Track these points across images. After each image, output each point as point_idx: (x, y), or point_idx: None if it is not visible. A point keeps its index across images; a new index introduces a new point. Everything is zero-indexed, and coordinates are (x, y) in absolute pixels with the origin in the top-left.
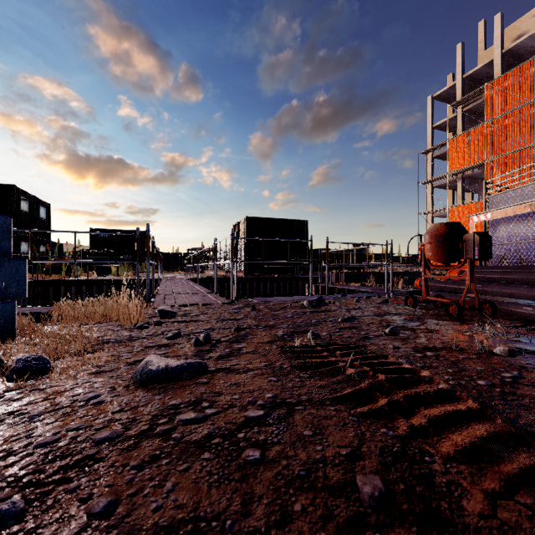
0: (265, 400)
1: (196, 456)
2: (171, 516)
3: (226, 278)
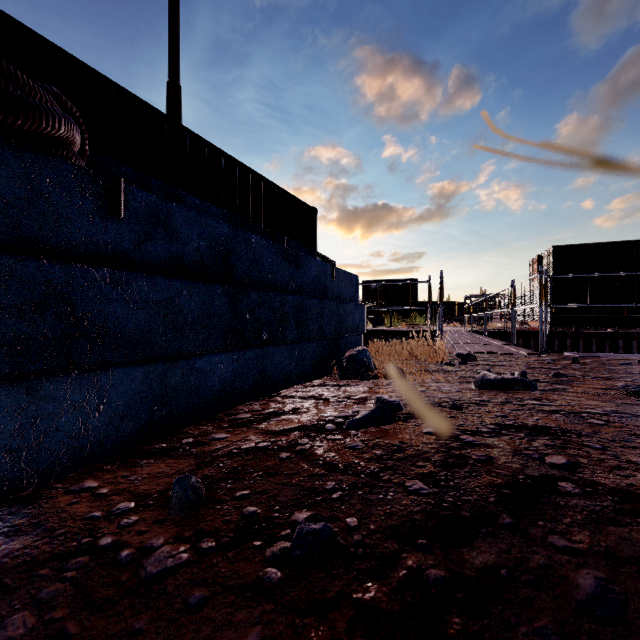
0: (604, 409)
1: (550, 414)
2: (543, 424)
3: (521, 332)
